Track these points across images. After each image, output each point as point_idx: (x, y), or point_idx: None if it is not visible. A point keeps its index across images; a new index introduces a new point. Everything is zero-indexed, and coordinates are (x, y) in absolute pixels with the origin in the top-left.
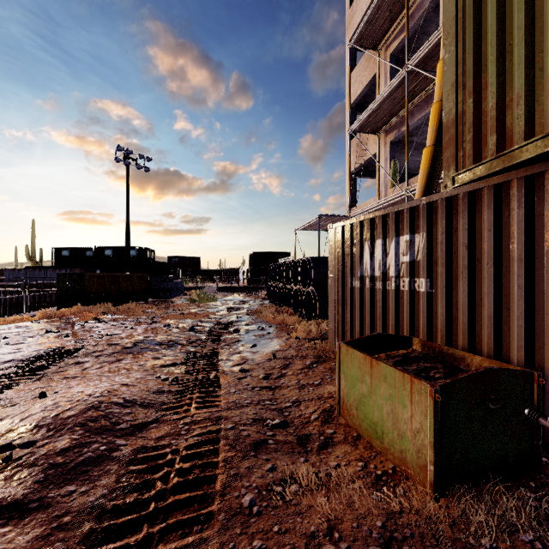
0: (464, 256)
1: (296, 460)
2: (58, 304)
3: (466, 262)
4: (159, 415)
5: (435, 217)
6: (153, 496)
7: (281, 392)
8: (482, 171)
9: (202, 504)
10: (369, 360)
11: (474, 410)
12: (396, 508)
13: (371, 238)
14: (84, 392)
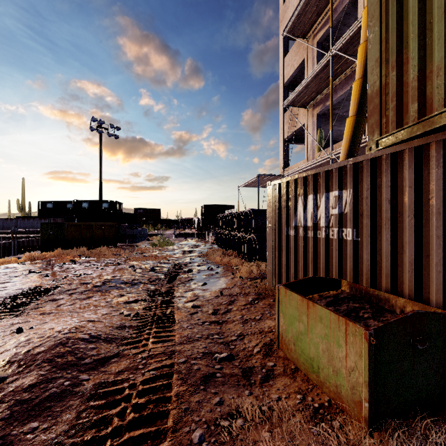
0: (387, 210)
1: (241, 393)
2: (42, 248)
3: (389, 214)
4: (120, 350)
5: (360, 175)
6: (110, 433)
7: (228, 326)
8: (404, 135)
9: (155, 441)
10: (306, 302)
11: (404, 350)
12: (334, 443)
13: (304, 194)
14: (54, 329)
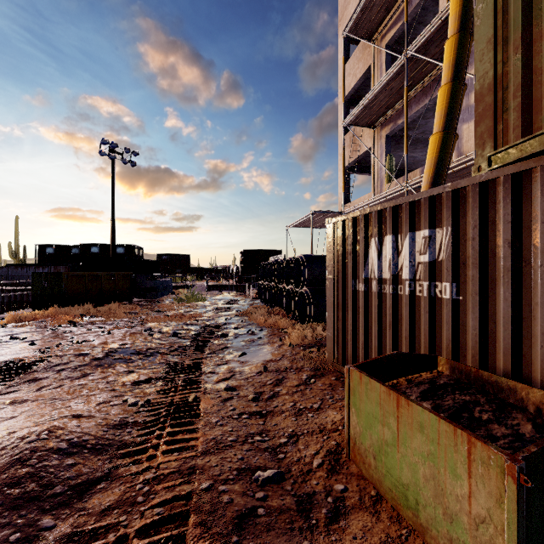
0: (506, 256)
1: None
2: (34, 306)
3: (508, 263)
4: (113, 466)
5: (463, 207)
6: None
7: (274, 420)
8: (534, 146)
9: None
10: (394, 397)
11: None
12: None
13: (378, 234)
14: (16, 433)
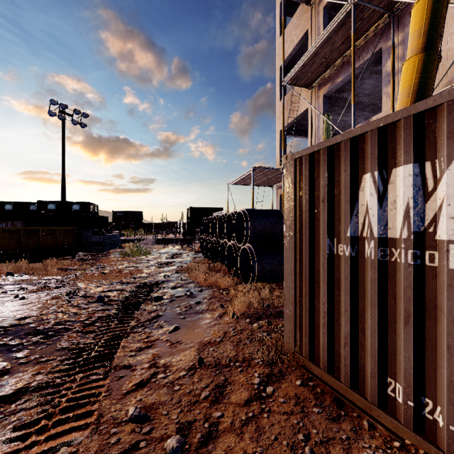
0: None
1: None
2: None
3: None
4: None
5: None
6: None
7: None
8: None
9: None
10: None
11: None
12: None
13: (379, 166)
14: None
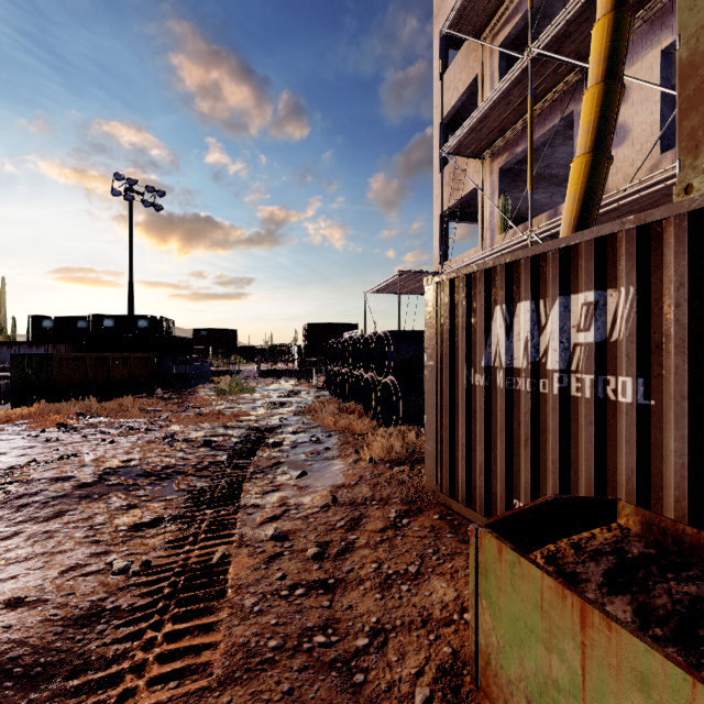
0: None
1: None
2: (13, 400)
3: None
4: None
5: (657, 254)
6: None
7: (347, 599)
8: None
9: None
10: (575, 605)
11: None
12: None
13: (507, 300)
14: None
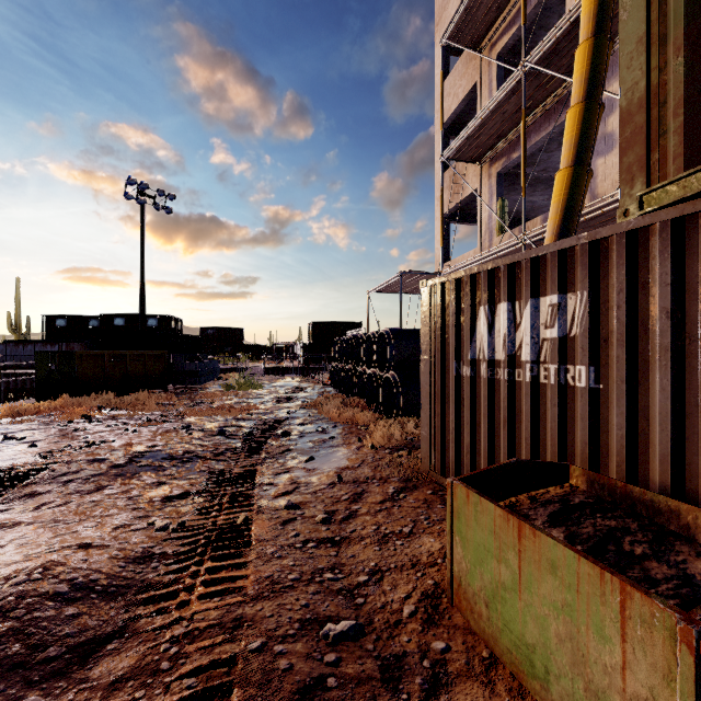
0: (663, 330)
1: None
2: (37, 395)
3: (667, 339)
4: (131, 618)
5: (604, 265)
6: None
7: (351, 550)
8: None
9: None
10: (515, 524)
11: None
12: None
13: (489, 301)
14: None
